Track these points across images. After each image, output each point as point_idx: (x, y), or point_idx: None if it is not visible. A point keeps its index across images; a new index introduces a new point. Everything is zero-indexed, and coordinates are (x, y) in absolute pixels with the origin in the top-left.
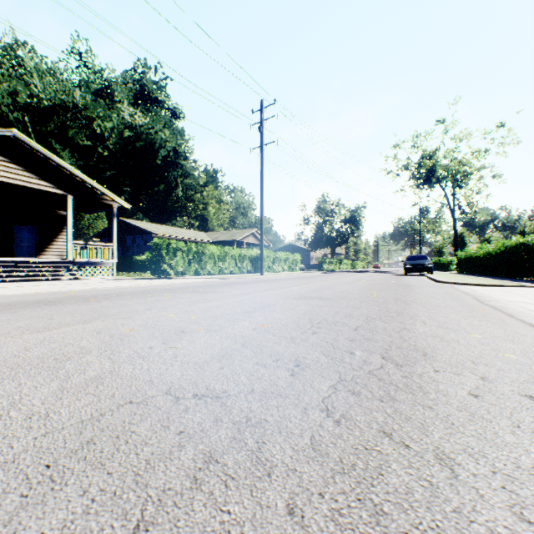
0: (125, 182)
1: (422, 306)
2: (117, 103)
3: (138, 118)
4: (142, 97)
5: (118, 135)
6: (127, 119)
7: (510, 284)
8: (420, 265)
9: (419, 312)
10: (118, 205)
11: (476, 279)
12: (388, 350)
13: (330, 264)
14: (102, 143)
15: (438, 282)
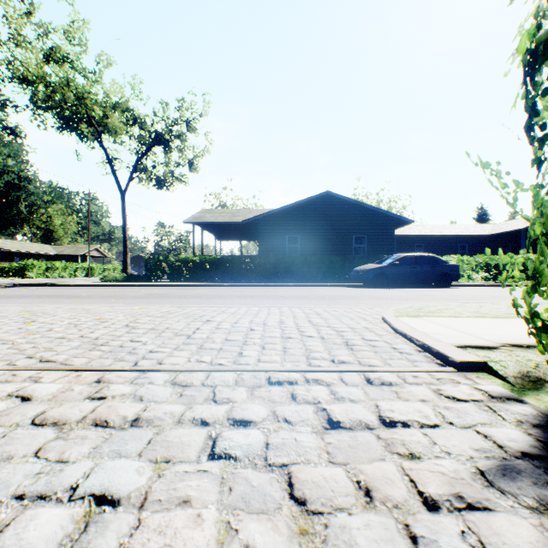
0: None
1: None
2: None
3: None
4: None
5: None
6: None
7: None
8: None
9: None
10: None
11: None
12: None
13: None
14: None
15: None
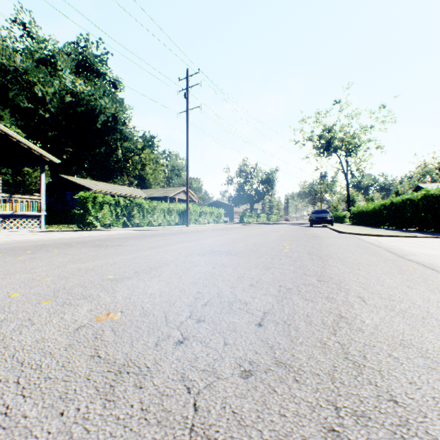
0: (67, 143)
1: (342, 264)
2: (59, 70)
3: (80, 85)
4: (84, 68)
5: (60, 100)
6: (69, 86)
7: (405, 234)
8: (323, 218)
9: (344, 274)
10: (47, 160)
11: (371, 229)
12: (338, 437)
13: (250, 217)
14: (43, 106)
15: (341, 233)
